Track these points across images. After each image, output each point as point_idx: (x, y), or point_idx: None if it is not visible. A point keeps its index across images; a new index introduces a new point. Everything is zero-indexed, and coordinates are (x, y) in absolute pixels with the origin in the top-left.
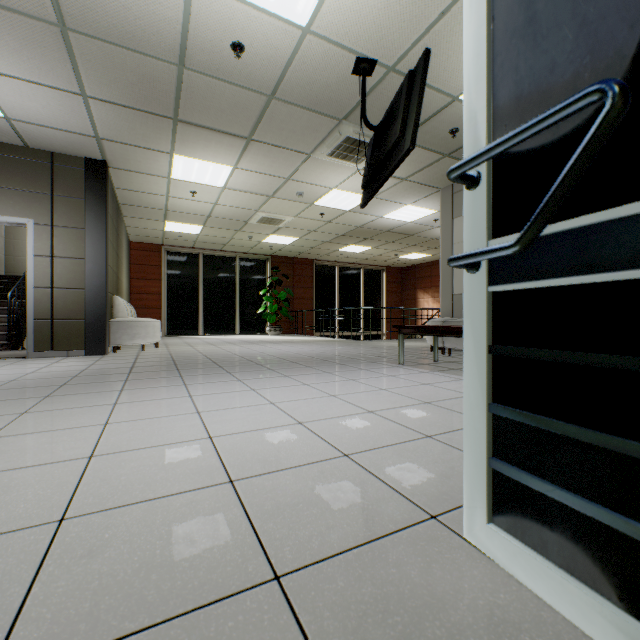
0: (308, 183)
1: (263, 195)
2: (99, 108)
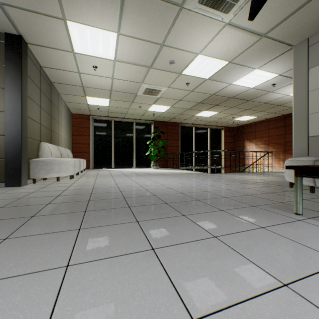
0: (178, 49)
1: (144, 66)
2: None
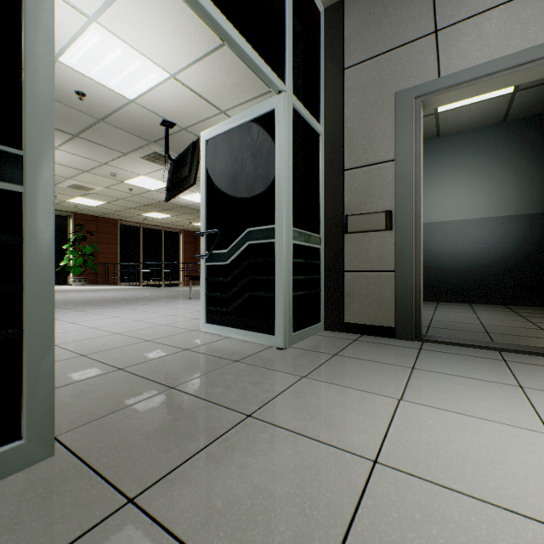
0: (122, 169)
1: (78, 169)
2: None
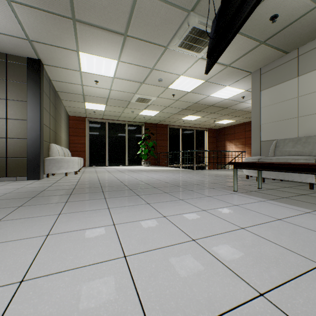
0: (165, 71)
1: (138, 82)
2: (21, 12)
